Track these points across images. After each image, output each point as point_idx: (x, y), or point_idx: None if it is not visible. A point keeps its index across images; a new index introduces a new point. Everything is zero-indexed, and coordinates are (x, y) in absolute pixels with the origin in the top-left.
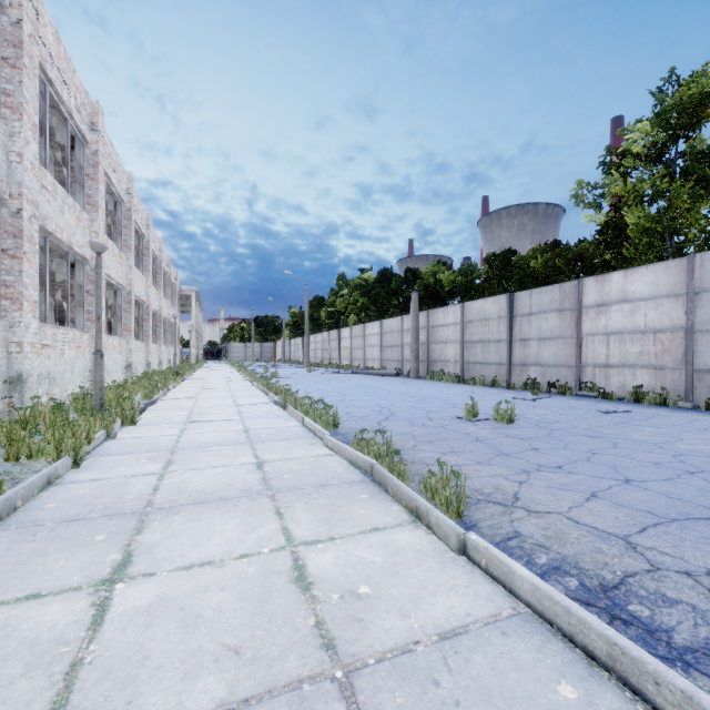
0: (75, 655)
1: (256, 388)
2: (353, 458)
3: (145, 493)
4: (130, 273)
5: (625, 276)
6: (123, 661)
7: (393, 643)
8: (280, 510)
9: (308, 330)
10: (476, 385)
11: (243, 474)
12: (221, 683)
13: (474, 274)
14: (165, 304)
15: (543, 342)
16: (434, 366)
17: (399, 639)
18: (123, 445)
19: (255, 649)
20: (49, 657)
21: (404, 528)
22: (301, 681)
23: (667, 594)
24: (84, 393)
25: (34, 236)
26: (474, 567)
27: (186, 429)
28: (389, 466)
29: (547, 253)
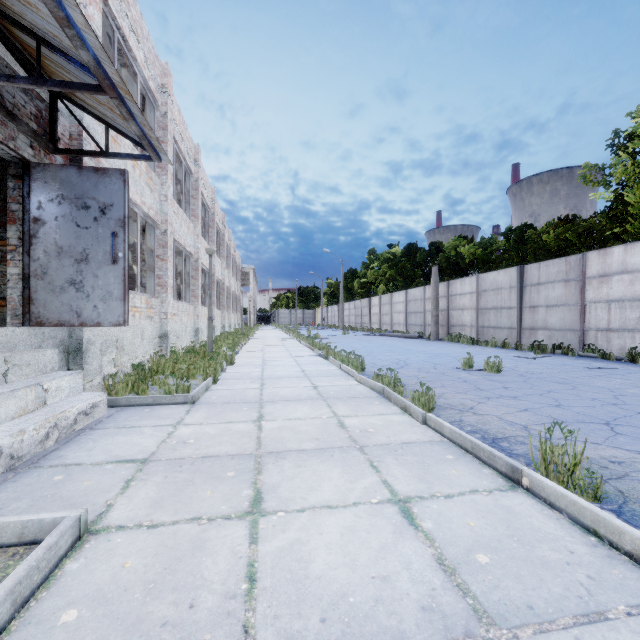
0: (257, 435)
1: (304, 346)
2: (372, 386)
3: (257, 395)
4: (214, 260)
5: (625, 250)
6: (275, 438)
7: (381, 443)
8: (329, 405)
9: (343, 298)
10: (488, 346)
11: (306, 391)
12: (313, 444)
13: (493, 247)
14: (232, 280)
15: (550, 309)
16: (452, 330)
17: (384, 442)
18: (232, 375)
19: (324, 439)
20: (248, 435)
21: (396, 415)
22: (343, 446)
23: (526, 442)
24: (194, 346)
25: (172, 245)
26: (428, 428)
27: (265, 369)
28: (393, 388)
29: (559, 227)
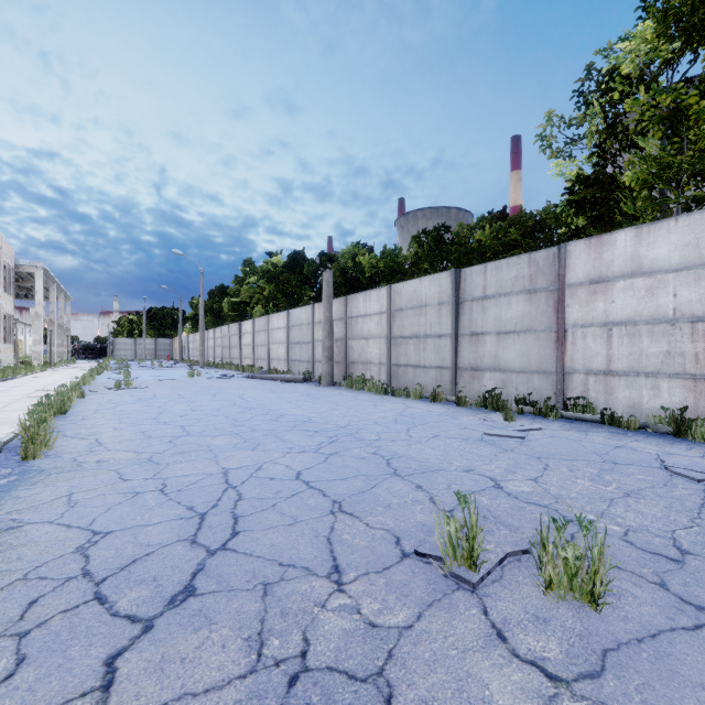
0: None
1: None
2: None
3: None
4: None
5: (638, 236)
6: None
7: None
8: None
9: (209, 323)
10: (410, 398)
11: None
12: None
13: (399, 258)
14: None
15: (504, 337)
16: (352, 369)
17: None
18: None
19: None
20: None
21: None
22: None
23: None
24: None
25: None
26: None
27: None
28: None
29: (496, 223)
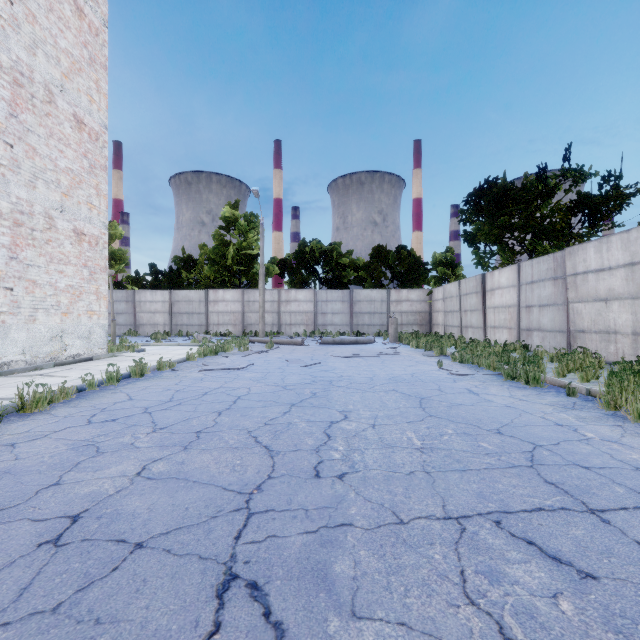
0: None
1: None
2: None
3: None
4: None
5: None
6: None
7: None
8: None
9: None
10: None
11: None
12: None
13: None
14: None
15: None
16: None
17: None
18: None
19: None
20: None
21: None
22: None
23: None
24: None
25: None
26: None
27: None
28: None
29: None
